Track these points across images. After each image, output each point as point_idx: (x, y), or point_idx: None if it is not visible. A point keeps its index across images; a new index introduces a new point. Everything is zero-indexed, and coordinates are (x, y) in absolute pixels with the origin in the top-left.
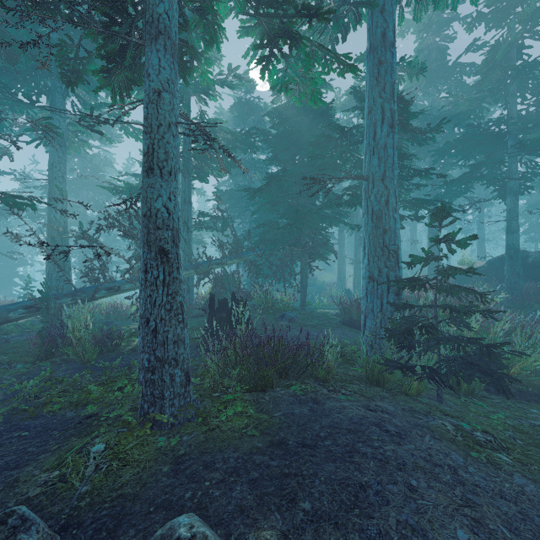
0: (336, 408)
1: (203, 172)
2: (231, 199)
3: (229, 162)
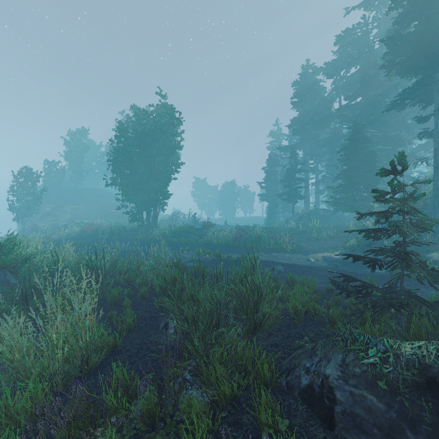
0: None
1: None
2: None
3: None
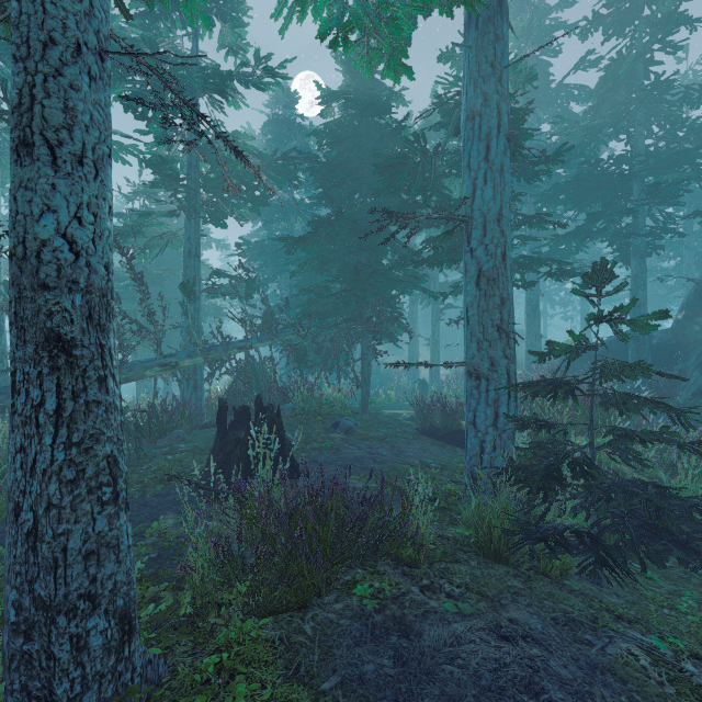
0: (444, 646)
1: (219, 211)
2: (264, 255)
3: (256, 197)
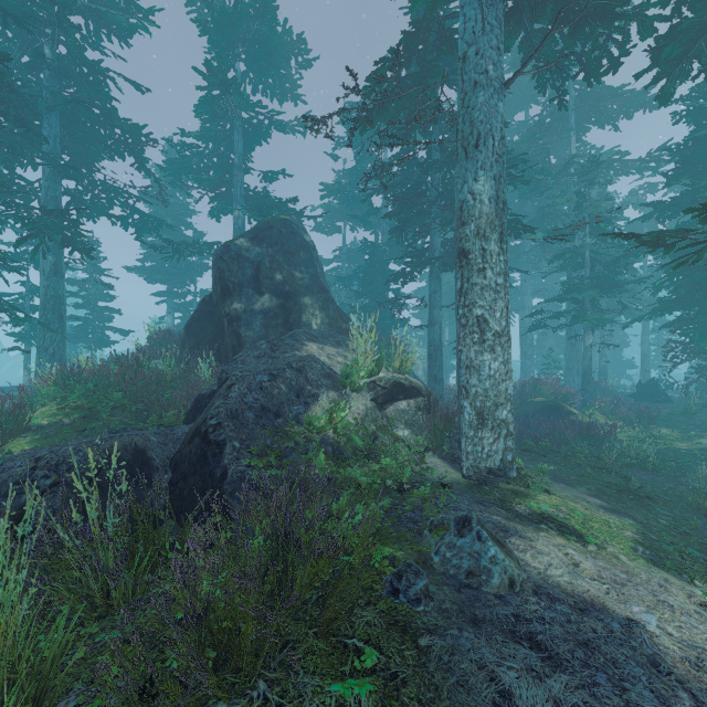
0: None
1: None
2: None
3: None
